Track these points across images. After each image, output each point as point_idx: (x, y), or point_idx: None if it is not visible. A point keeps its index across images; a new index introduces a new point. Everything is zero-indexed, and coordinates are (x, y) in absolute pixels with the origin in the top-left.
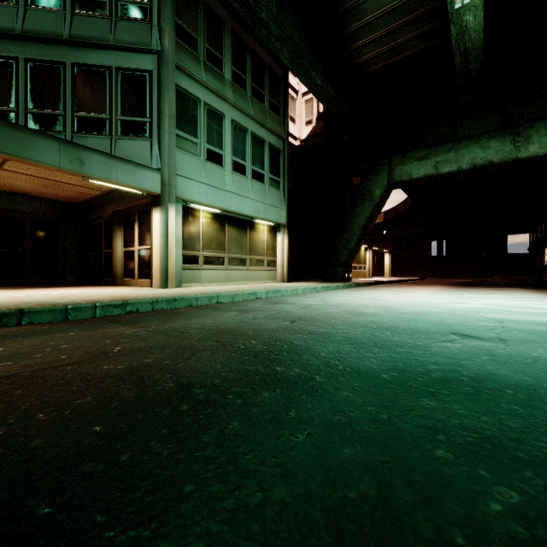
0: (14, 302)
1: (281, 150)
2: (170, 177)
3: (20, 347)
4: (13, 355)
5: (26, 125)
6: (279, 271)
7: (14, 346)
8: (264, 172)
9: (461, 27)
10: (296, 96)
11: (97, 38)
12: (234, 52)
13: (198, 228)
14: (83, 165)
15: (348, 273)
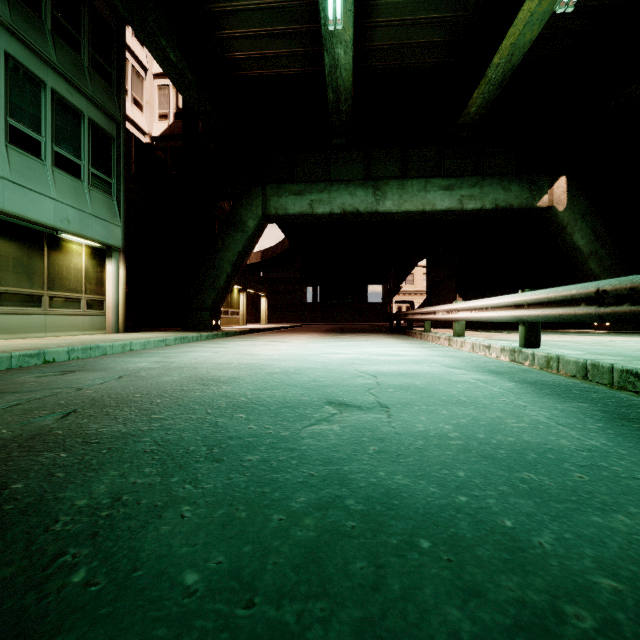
0: None
1: (114, 138)
2: None
3: None
4: None
5: None
6: (110, 316)
7: None
8: (80, 161)
9: (334, 60)
10: (144, 73)
11: None
12: None
13: None
14: None
15: (216, 320)
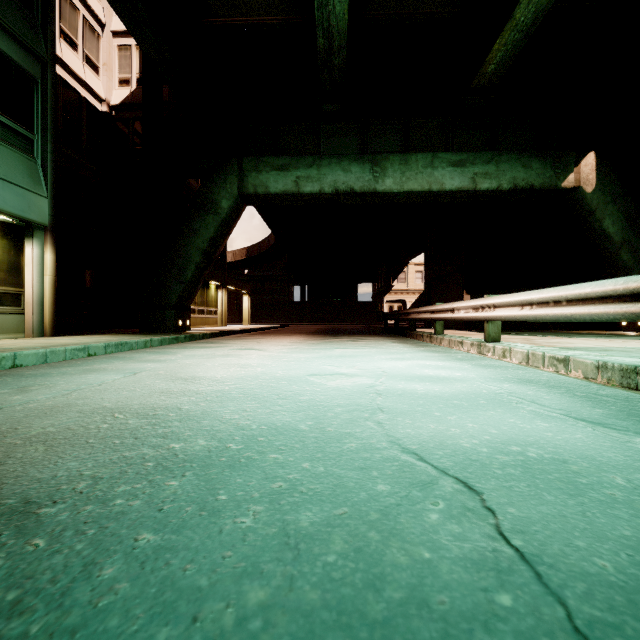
0: None
1: (37, 81)
2: None
3: None
4: None
5: None
6: (31, 315)
7: None
8: None
9: None
10: (100, 29)
11: None
12: None
13: None
14: None
15: (183, 320)
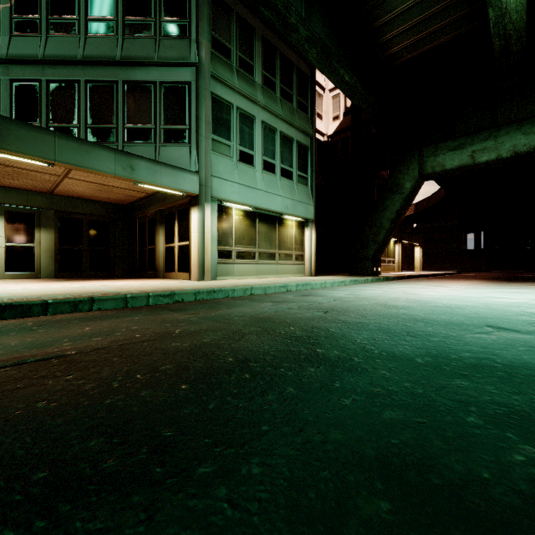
0: (84, 292)
1: (309, 148)
2: (206, 178)
3: (102, 327)
4: (99, 333)
5: (86, 138)
6: (307, 265)
7: (96, 326)
8: (292, 169)
9: (501, 10)
10: (323, 92)
11: (143, 57)
12: (264, 57)
13: (231, 225)
14: (133, 171)
15: (376, 267)
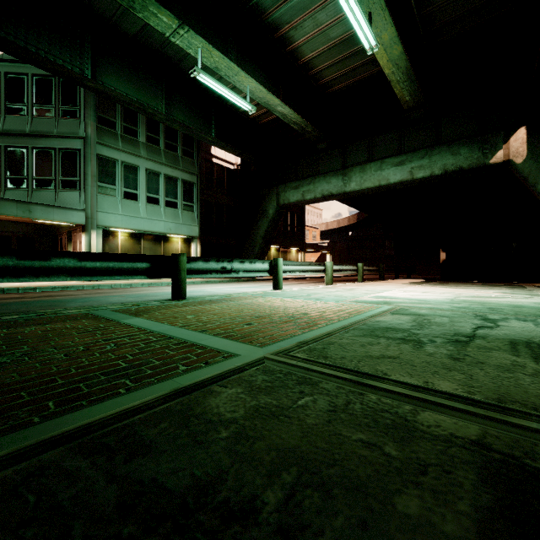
0: None
1: (195, 183)
2: (92, 213)
3: None
4: None
5: (6, 185)
6: None
7: None
8: (177, 200)
9: (281, 113)
10: None
11: (46, 132)
12: (148, 122)
13: (117, 243)
14: (31, 213)
15: None
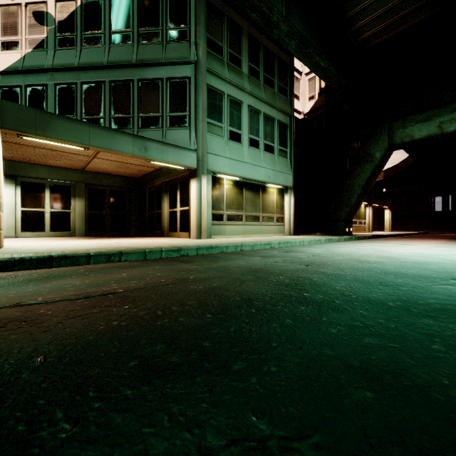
0: (113, 247)
1: (288, 125)
2: (203, 155)
3: (134, 273)
4: (134, 278)
5: (110, 126)
6: (287, 226)
7: (130, 273)
8: (274, 144)
9: None
10: (300, 76)
11: (153, 59)
12: (250, 51)
13: (223, 193)
14: (147, 151)
15: (348, 228)
